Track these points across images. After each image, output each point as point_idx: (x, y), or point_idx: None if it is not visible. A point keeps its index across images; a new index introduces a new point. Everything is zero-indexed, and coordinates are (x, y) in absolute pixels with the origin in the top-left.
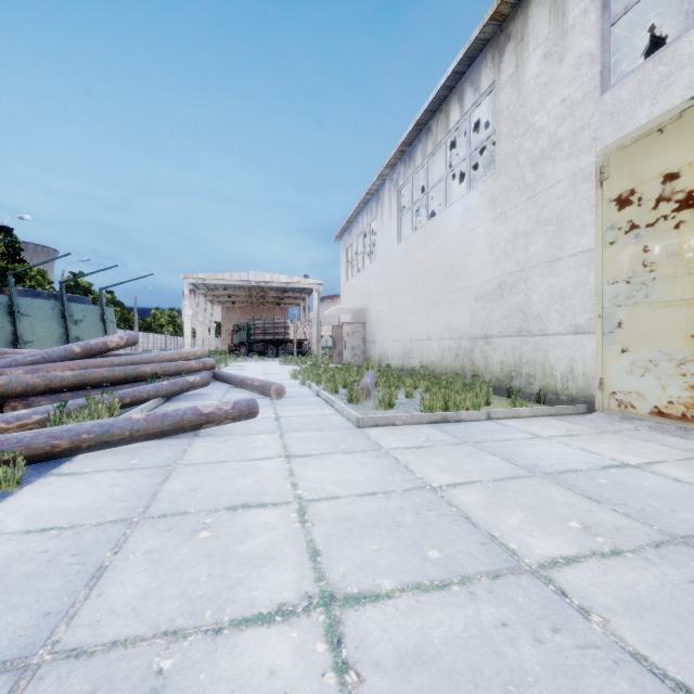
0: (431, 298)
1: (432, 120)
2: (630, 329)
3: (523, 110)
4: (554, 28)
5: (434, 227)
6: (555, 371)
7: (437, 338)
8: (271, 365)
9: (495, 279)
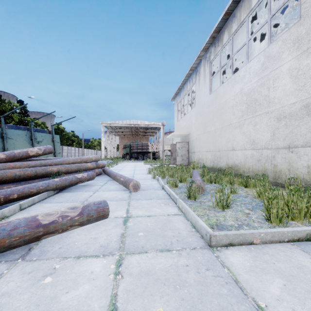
0: (235, 124)
1: (236, 9)
2: None
3: None
4: None
5: (238, 77)
6: None
7: (240, 149)
8: (139, 164)
9: (300, 102)
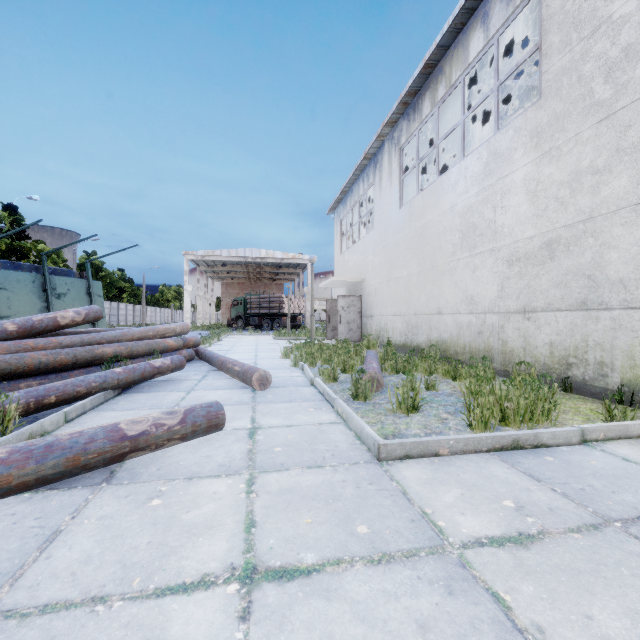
0: (442, 266)
1: (443, 59)
2: None
3: (589, 2)
4: None
5: (446, 182)
6: None
7: (451, 312)
8: (264, 340)
9: (539, 236)
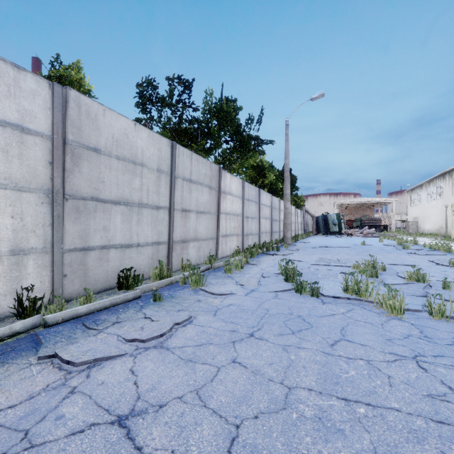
0: (433, 218)
1: (433, 179)
2: (453, 227)
3: (445, 191)
4: (448, 182)
5: (434, 203)
6: (448, 233)
7: (434, 227)
8: None
9: (442, 217)
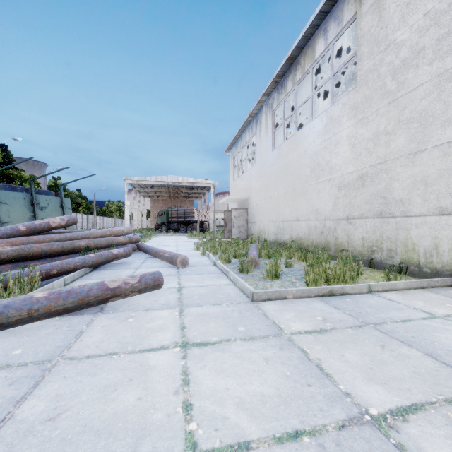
0: (299, 189)
1: (300, 55)
2: None
3: (384, 30)
4: None
5: (302, 135)
6: (418, 247)
7: (304, 220)
8: (181, 239)
9: (356, 171)
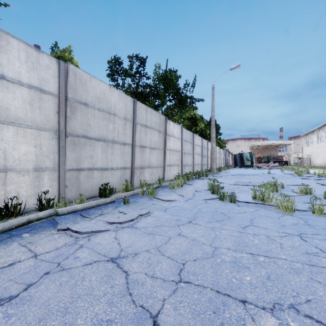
0: (322, 155)
1: (322, 126)
2: None
3: None
4: None
5: (322, 144)
6: None
7: (323, 162)
8: None
9: None
